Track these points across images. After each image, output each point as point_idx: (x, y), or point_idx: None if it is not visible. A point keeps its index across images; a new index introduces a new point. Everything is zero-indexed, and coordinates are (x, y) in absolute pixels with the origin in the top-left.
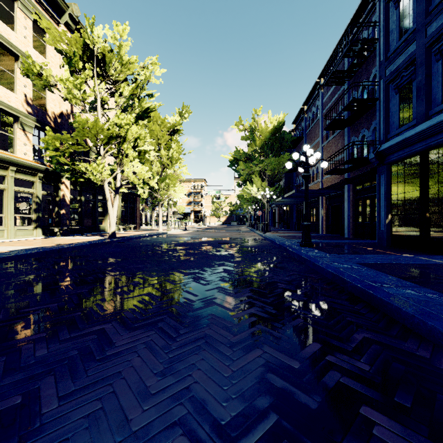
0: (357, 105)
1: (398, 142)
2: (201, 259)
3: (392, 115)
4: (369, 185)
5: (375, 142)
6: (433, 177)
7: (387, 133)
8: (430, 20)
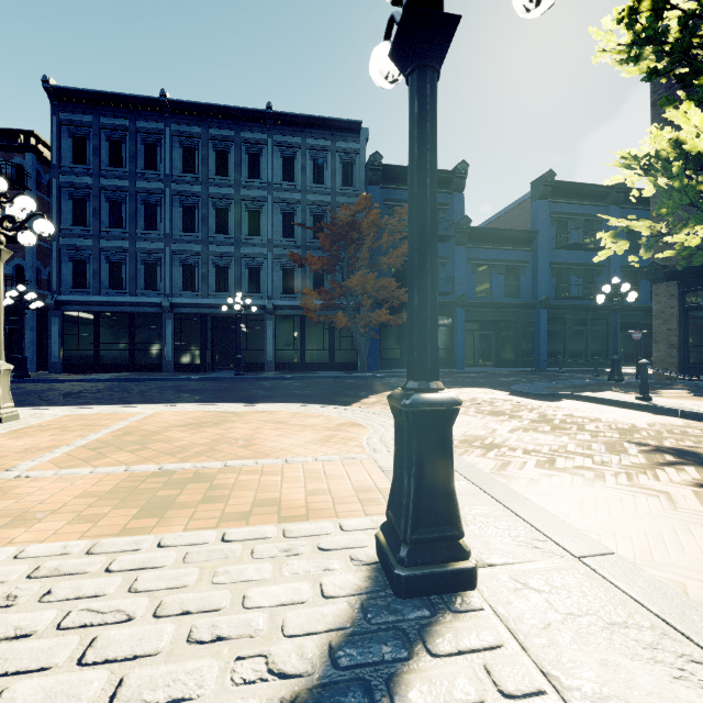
0: (8, 238)
1: (81, 300)
2: (16, 390)
3: (65, 275)
4: (6, 318)
5: (16, 278)
6: (104, 329)
7: (61, 287)
8: (104, 238)
